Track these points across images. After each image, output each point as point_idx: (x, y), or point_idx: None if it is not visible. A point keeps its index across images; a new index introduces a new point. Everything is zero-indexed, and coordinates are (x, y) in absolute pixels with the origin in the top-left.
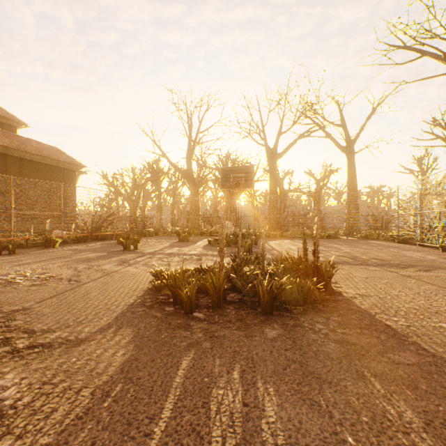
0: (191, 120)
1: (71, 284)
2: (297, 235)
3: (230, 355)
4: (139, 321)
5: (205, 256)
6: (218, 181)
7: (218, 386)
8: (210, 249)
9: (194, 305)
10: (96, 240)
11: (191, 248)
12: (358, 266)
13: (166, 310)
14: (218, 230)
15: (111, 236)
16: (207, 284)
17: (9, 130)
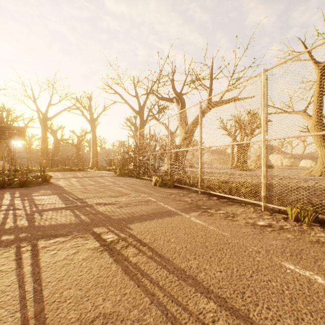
0: None
1: None
2: (61, 170)
3: (9, 191)
4: None
5: None
6: None
7: (6, 192)
8: None
9: None
10: None
11: None
12: (72, 178)
13: None
14: None
15: None
16: None
17: None
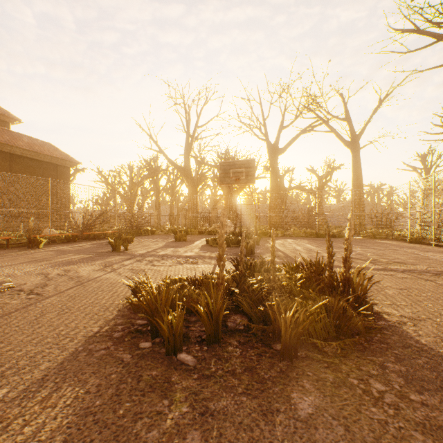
0: (189, 114)
1: (28, 299)
2: (300, 234)
3: None
4: (93, 372)
5: (202, 258)
6: (217, 179)
7: None
8: (208, 250)
9: (179, 341)
10: (87, 240)
11: (187, 249)
12: (382, 272)
13: (139, 347)
14: (217, 228)
15: (104, 235)
16: (199, 309)
17: (2, 126)
